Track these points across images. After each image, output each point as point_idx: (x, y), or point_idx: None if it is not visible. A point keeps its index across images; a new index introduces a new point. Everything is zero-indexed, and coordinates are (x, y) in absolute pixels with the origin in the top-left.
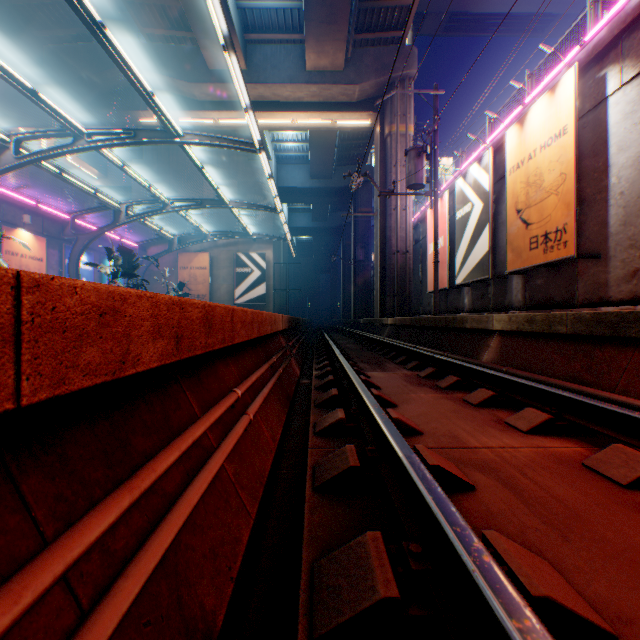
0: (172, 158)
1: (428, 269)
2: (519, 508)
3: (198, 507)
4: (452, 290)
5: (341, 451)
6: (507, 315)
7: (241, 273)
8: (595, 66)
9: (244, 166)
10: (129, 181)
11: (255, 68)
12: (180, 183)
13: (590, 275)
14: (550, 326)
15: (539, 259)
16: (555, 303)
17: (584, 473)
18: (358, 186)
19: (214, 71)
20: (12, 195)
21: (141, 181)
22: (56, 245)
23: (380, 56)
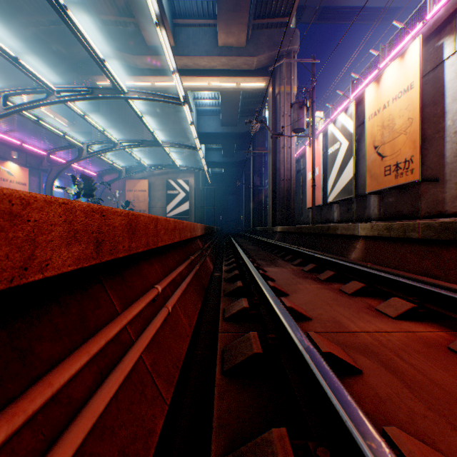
0: (121, 111)
1: (307, 191)
2: (404, 393)
3: (109, 407)
4: (325, 206)
5: (246, 337)
6: (370, 224)
7: (171, 194)
8: (434, 37)
9: (173, 117)
10: (90, 128)
11: (181, 44)
12: (127, 129)
13: (430, 194)
14: (405, 232)
15: (391, 182)
16: (403, 215)
17: (452, 356)
18: (256, 130)
19: (151, 47)
20: (3, 137)
21: (97, 127)
22: (36, 174)
23: (272, 36)
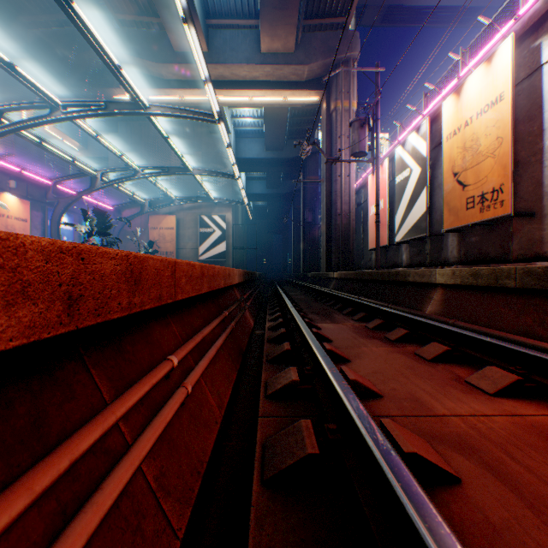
0: (144, 132)
1: (369, 229)
2: (527, 517)
3: None
4: (391, 247)
5: (295, 428)
6: (451, 269)
7: (204, 233)
8: (530, 37)
9: (207, 139)
10: (106, 152)
11: (216, 50)
12: (151, 154)
13: (525, 232)
14: (497, 280)
15: (476, 218)
16: (490, 258)
17: None
18: (307, 154)
19: (179, 53)
20: None
21: (114, 150)
22: (39, 207)
23: (326, 40)
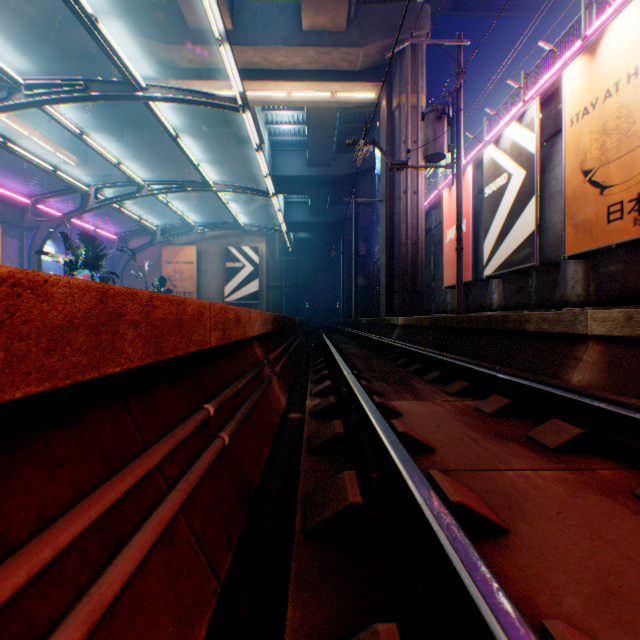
0: (156, 142)
1: (445, 260)
2: None
3: None
4: (475, 284)
5: None
6: (623, 311)
7: (231, 268)
8: None
9: (235, 151)
10: (111, 169)
11: (243, 27)
12: (165, 169)
13: None
14: None
15: (626, 234)
16: None
17: None
18: (364, 157)
19: (195, 31)
20: None
21: (107, 156)
22: (15, 234)
23: (388, 14)
